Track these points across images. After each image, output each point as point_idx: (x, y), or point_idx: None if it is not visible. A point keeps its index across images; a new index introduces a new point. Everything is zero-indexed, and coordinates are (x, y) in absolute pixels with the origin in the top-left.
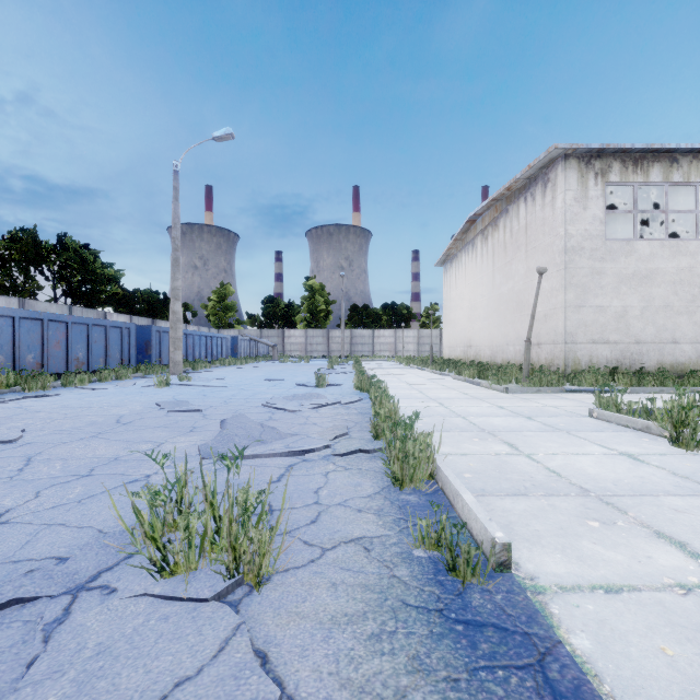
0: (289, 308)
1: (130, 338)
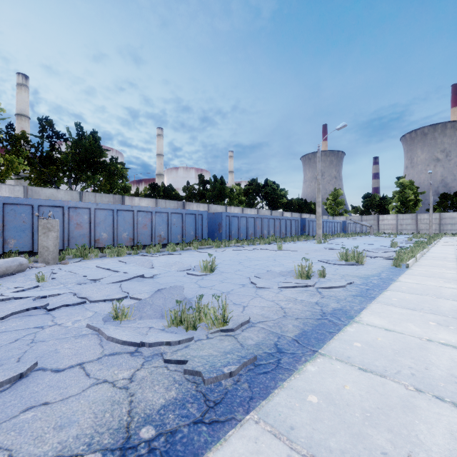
0: (382, 200)
1: (298, 224)
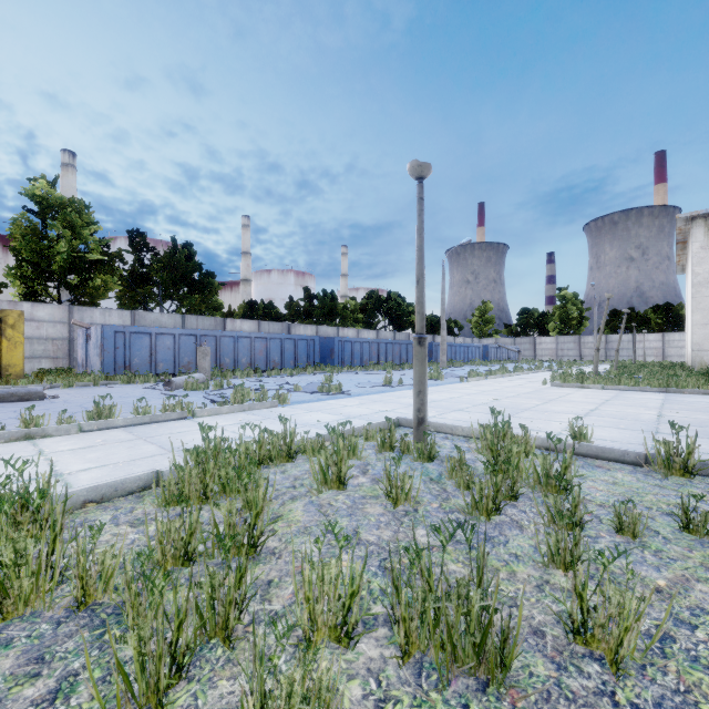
0: (542, 318)
1: None
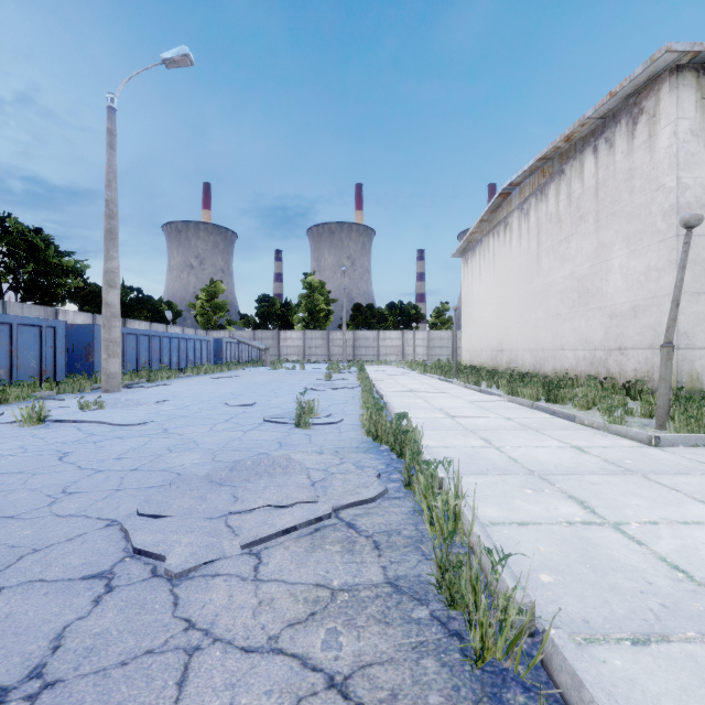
0: (285, 308)
1: (56, 340)
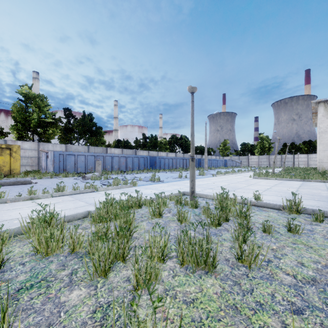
0: (252, 147)
1: (196, 161)
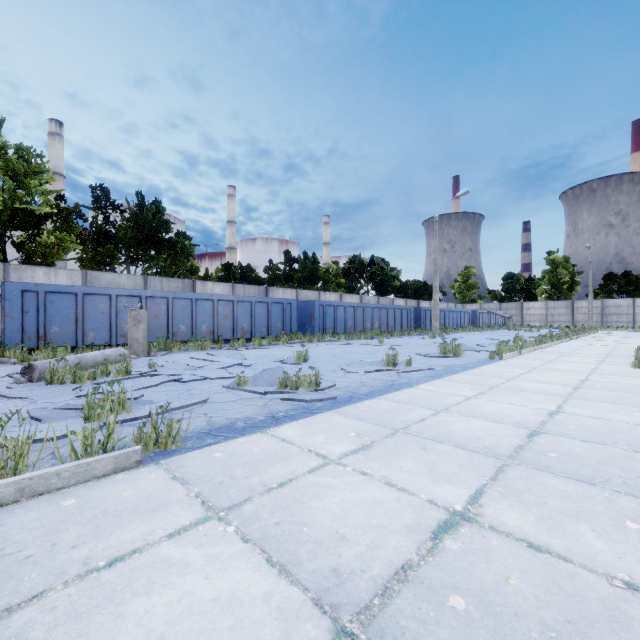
0: (529, 282)
1: (411, 314)
